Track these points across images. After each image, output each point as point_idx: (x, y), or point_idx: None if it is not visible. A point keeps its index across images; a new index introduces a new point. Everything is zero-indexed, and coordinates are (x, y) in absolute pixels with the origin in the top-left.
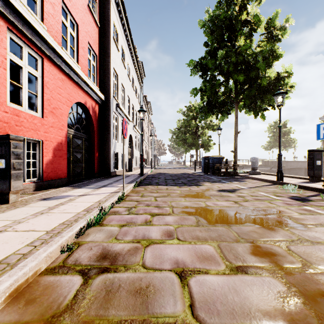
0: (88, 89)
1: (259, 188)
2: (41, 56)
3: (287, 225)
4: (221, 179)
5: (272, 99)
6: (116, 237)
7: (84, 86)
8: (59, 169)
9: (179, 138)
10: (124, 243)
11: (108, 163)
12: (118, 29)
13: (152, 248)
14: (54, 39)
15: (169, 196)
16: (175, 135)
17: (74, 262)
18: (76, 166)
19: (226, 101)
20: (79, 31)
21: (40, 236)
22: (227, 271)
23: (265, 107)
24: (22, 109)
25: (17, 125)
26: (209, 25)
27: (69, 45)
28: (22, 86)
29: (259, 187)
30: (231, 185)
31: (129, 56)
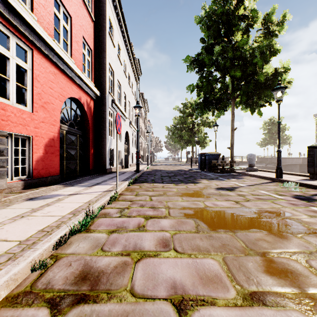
0: (82, 84)
1: (259, 186)
2: (30, 47)
3: (299, 230)
4: (218, 176)
5: (269, 96)
6: (103, 248)
7: (78, 81)
8: (51, 166)
9: (176, 135)
10: (111, 257)
11: (103, 160)
12: (114, 24)
13: (144, 263)
14: (45, 30)
15: (165, 195)
16: (171, 132)
17: (45, 286)
18: (70, 163)
19: (222, 97)
20: (72, 24)
21: (9, 249)
22: (239, 301)
23: (261, 103)
24: (9, 103)
25: (3, 120)
26: (205, 21)
27: (62, 38)
28: (9, 79)
29: (258, 185)
30: (229, 182)
31: (125, 52)
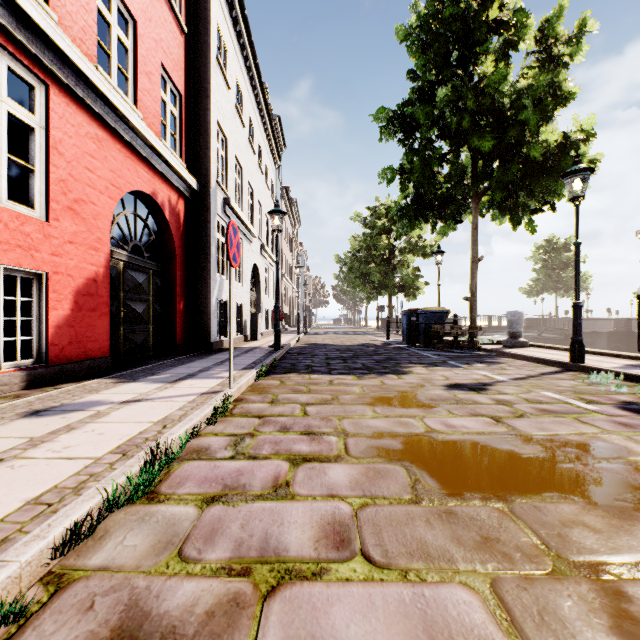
0: (160, 165)
1: (537, 380)
2: (43, 80)
3: None
4: (446, 358)
5: (550, 190)
6: (183, 550)
7: (151, 156)
8: (91, 339)
9: (356, 272)
10: (202, 579)
11: (206, 324)
12: (227, 41)
13: (285, 602)
14: (77, 45)
15: (337, 401)
16: (346, 266)
17: None
18: (133, 331)
19: (453, 194)
20: (139, 36)
21: None
22: None
23: (534, 206)
24: None
25: None
26: (418, 35)
27: (116, 65)
28: None
29: (536, 378)
30: (472, 371)
31: (252, 102)
